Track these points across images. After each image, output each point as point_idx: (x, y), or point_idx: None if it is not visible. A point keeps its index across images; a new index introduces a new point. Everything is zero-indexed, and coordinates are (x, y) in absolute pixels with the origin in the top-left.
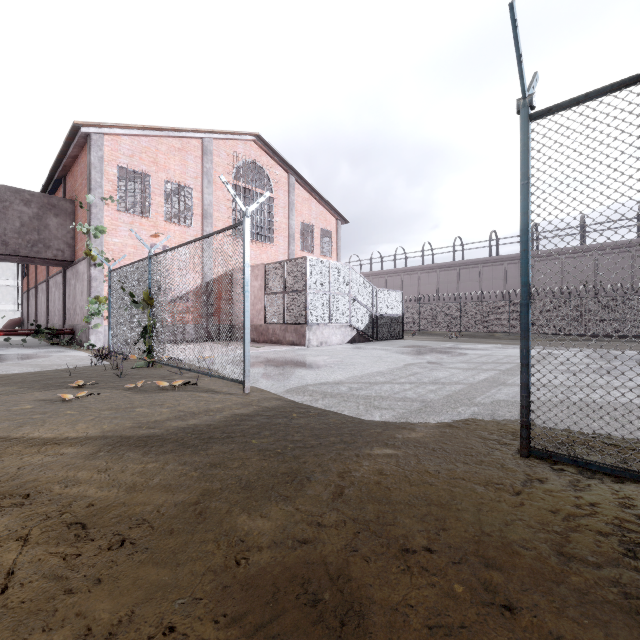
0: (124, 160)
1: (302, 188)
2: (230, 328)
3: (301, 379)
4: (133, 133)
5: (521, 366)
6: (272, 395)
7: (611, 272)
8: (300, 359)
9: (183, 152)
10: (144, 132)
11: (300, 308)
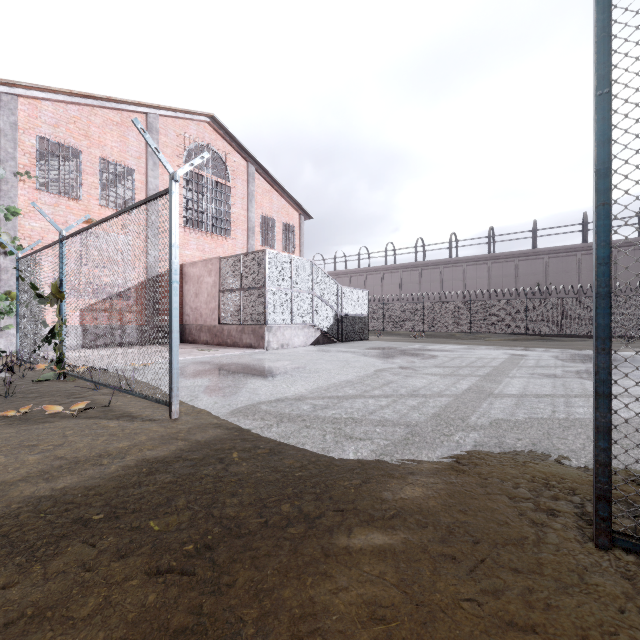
0: (46, 129)
1: (262, 179)
2: (180, 329)
3: (253, 394)
4: (57, 98)
5: (597, 397)
6: (211, 420)
7: (560, 275)
8: (256, 365)
9: (123, 127)
10: (72, 99)
11: (258, 307)
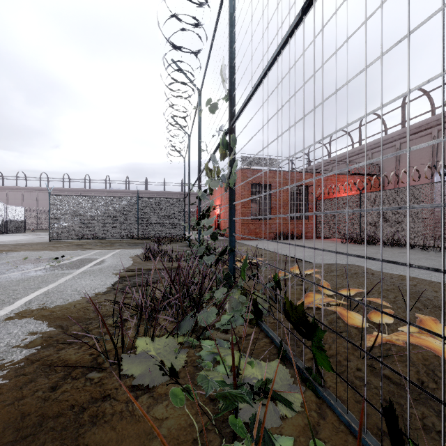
0: None
1: None
2: None
3: None
4: None
5: (49, 228)
6: None
7: None
8: None
9: None
10: None
11: None
